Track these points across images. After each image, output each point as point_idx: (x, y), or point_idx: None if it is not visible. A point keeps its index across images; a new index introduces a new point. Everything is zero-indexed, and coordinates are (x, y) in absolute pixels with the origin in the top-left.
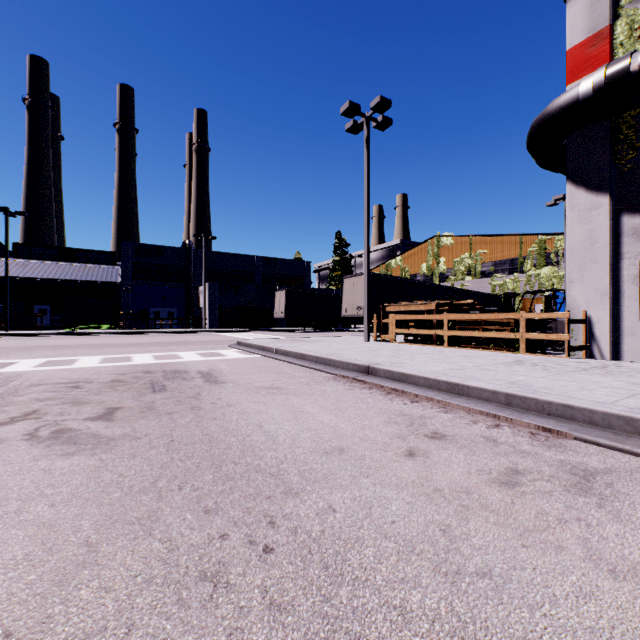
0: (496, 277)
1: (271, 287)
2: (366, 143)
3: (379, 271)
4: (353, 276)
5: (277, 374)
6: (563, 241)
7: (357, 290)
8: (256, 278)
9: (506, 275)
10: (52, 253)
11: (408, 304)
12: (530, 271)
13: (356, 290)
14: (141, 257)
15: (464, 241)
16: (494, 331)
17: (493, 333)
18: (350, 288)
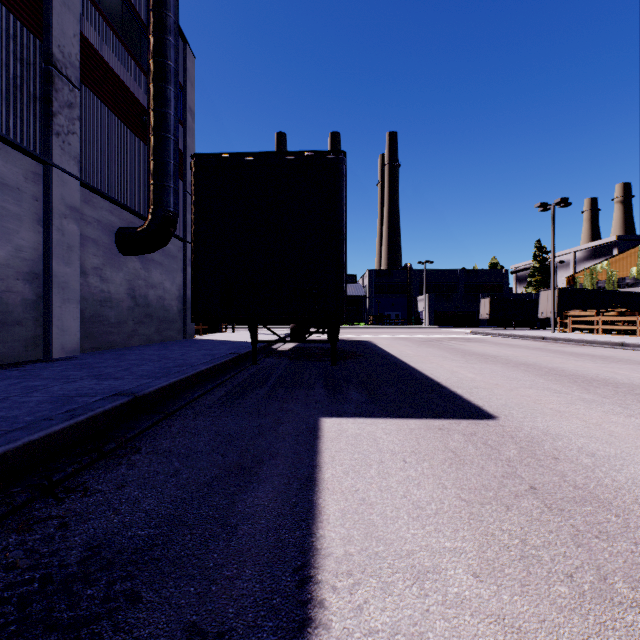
0: None
1: (474, 295)
2: (552, 220)
3: (582, 275)
4: (547, 290)
5: (505, 339)
6: None
7: (550, 300)
8: (459, 287)
9: None
10: None
11: (580, 311)
12: None
13: (549, 300)
14: (379, 278)
15: None
16: (632, 326)
17: (624, 327)
18: (545, 298)
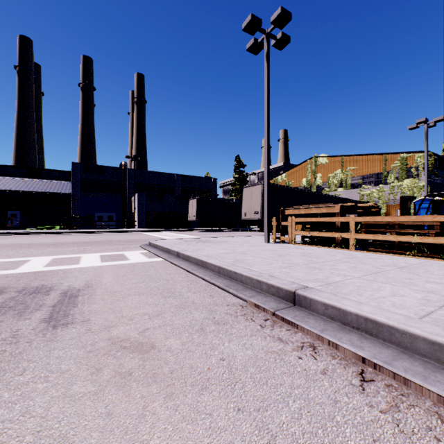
0: (364, 188)
1: (186, 197)
2: (266, 57)
3: None
4: (251, 186)
5: (164, 297)
6: (423, 157)
7: (254, 197)
8: (176, 190)
9: (372, 186)
10: (22, 172)
11: (307, 207)
12: (393, 183)
13: (254, 197)
14: (87, 174)
15: (337, 160)
16: (406, 234)
17: (415, 237)
18: (248, 196)
